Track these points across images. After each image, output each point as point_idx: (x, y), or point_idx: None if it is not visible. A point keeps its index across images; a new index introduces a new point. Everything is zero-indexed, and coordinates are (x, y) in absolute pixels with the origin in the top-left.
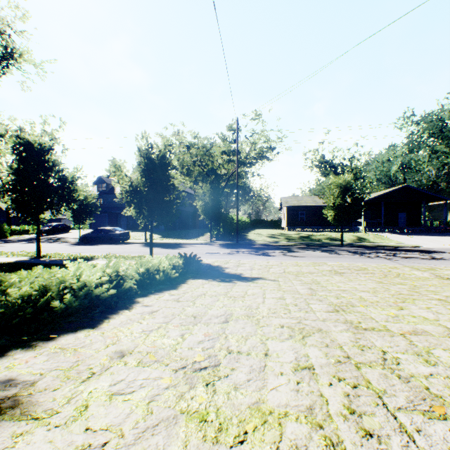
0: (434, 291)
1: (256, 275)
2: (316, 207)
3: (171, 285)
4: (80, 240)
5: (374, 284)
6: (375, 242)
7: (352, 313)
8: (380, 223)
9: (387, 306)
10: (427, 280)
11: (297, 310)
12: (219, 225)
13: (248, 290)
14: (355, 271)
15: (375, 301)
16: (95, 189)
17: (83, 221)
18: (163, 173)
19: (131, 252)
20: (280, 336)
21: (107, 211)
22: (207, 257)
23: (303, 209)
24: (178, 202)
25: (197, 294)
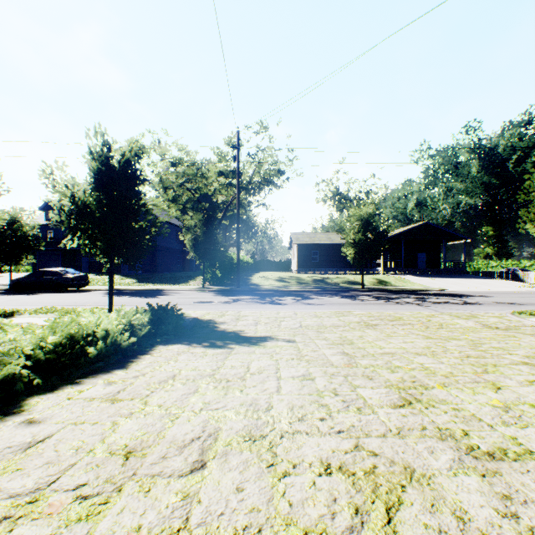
0: (504, 348)
1: (264, 334)
2: (331, 245)
3: (119, 360)
4: (10, 288)
5: (423, 340)
6: (397, 286)
7: (436, 405)
8: (400, 264)
9: (473, 382)
10: (477, 331)
11: (341, 407)
12: (215, 265)
13: (252, 363)
14: (389, 322)
15: (448, 373)
16: (43, 217)
17: (16, 259)
18: (128, 187)
19: (85, 303)
20: (333, 518)
21: (59, 248)
22: (196, 308)
23: (316, 248)
24: (153, 230)
25: (160, 379)
